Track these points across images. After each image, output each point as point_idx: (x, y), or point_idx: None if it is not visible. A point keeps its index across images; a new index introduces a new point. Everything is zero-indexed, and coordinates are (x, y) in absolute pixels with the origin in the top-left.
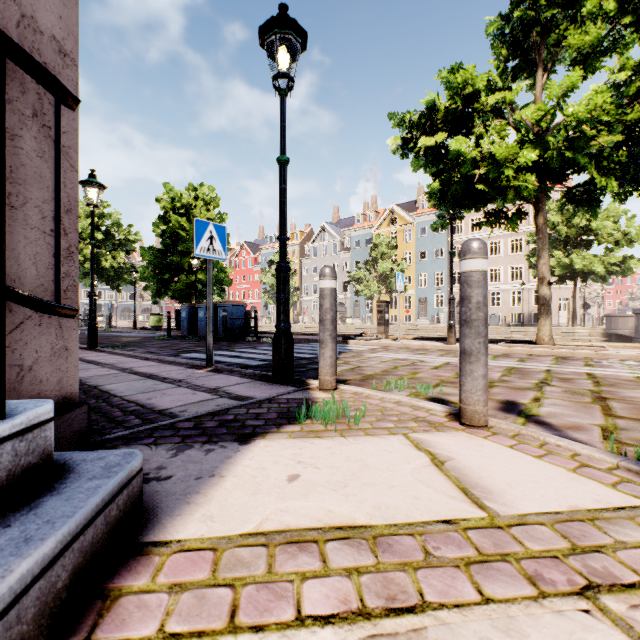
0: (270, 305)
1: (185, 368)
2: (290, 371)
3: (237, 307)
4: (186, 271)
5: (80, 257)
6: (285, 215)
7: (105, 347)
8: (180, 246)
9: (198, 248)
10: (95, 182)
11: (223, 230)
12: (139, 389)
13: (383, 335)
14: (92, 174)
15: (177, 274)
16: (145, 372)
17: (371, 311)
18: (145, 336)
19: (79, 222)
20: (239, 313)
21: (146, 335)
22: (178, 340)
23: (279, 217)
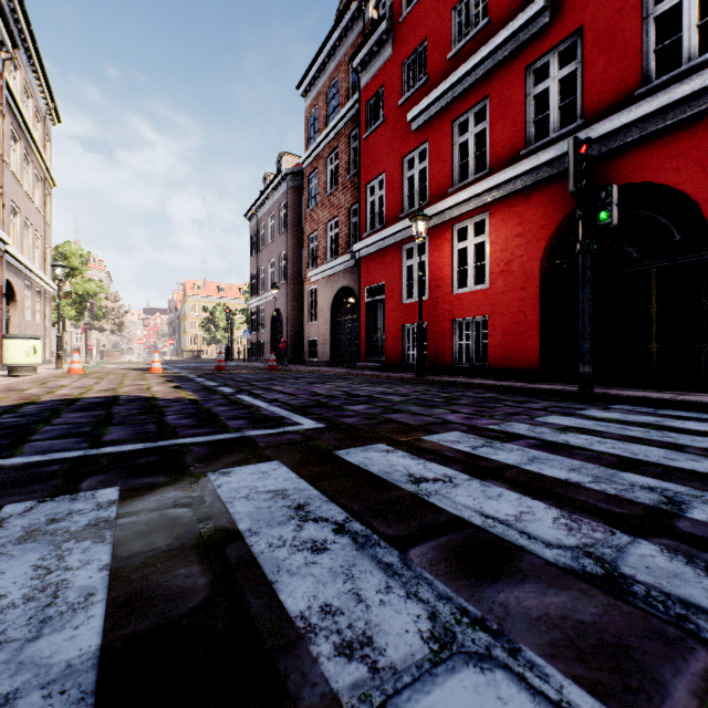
0: None
1: None
2: None
3: None
4: None
5: None
6: None
7: None
8: None
9: None
10: None
11: None
12: None
13: None
14: None
15: None
16: None
17: None
18: None
19: None
20: None
21: None
22: None
23: None
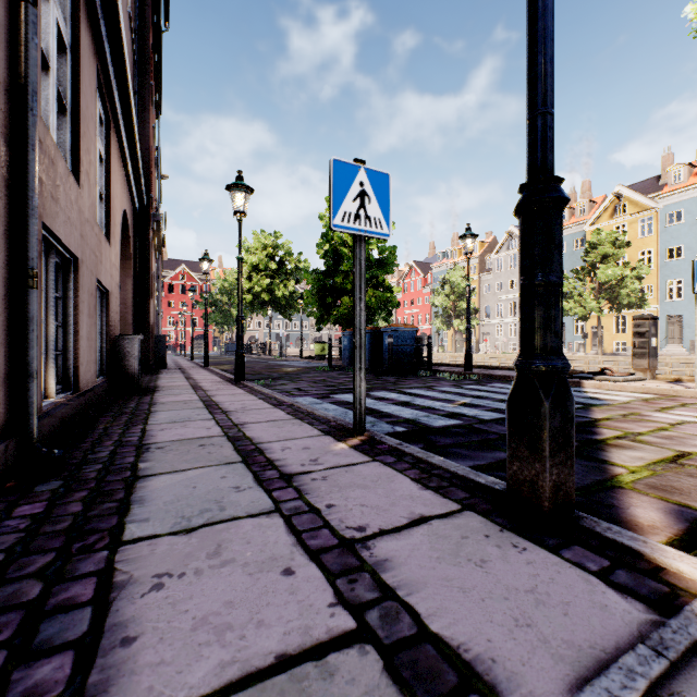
0: (442, 331)
1: (318, 433)
2: (564, 496)
3: (406, 332)
4: (349, 293)
5: (257, 288)
6: (548, 46)
7: (258, 379)
8: (342, 265)
9: (338, 214)
10: (241, 184)
11: (383, 181)
12: (189, 507)
13: (646, 373)
14: (239, 176)
15: (340, 297)
16: (252, 438)
17: (584, 336)
18: (307, 366)
19: (256, 254)
20: (408, 339)
21: (309, 365)
22: (337, 372)
23: (528, 58)
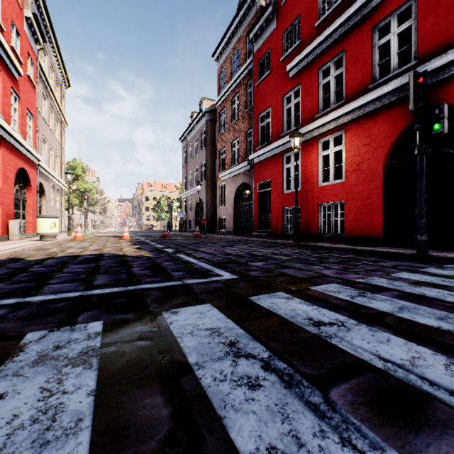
0: None
1: None
2: None
3: None
4: None
5: None
6: None
7: None
8: None
9: None
10: None
11: None
12: None
13: None
14: None
15: None
16: None
17: None
18: None
19: None
20: None
21: None
22: None
23: None
